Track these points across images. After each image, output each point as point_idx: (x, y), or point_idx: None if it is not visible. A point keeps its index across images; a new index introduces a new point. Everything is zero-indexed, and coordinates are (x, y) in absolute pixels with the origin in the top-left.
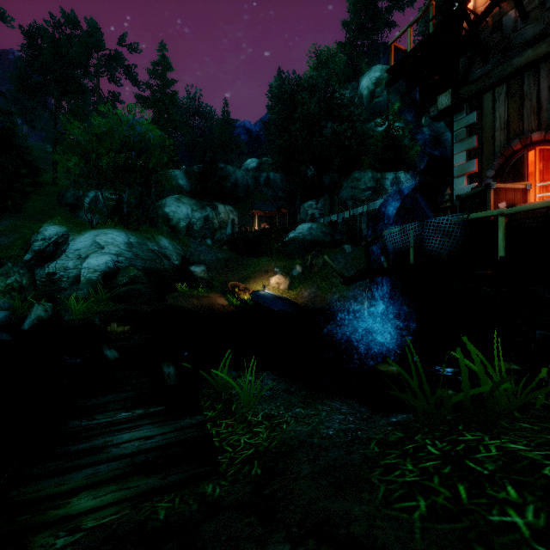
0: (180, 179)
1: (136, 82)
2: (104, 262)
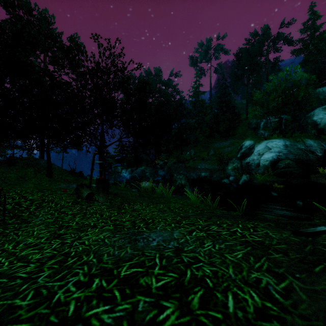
0: None
1: (291, 43)
2: (271, 156)
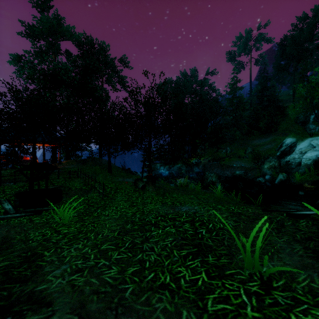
0: None
1: None
2: (314, 155)
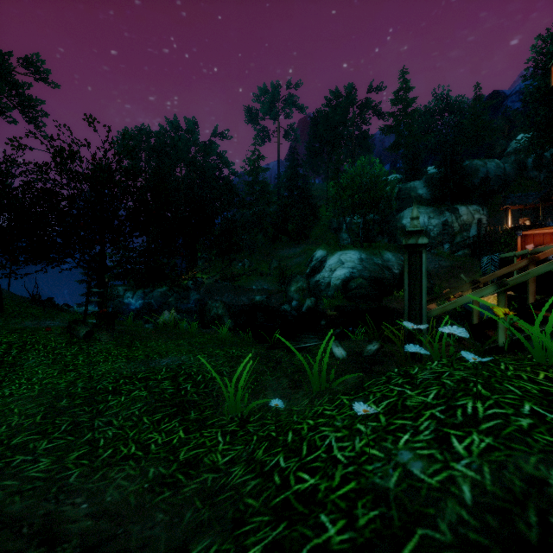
0: (419, 189)
1: (381, 115)
2: (343, 273)
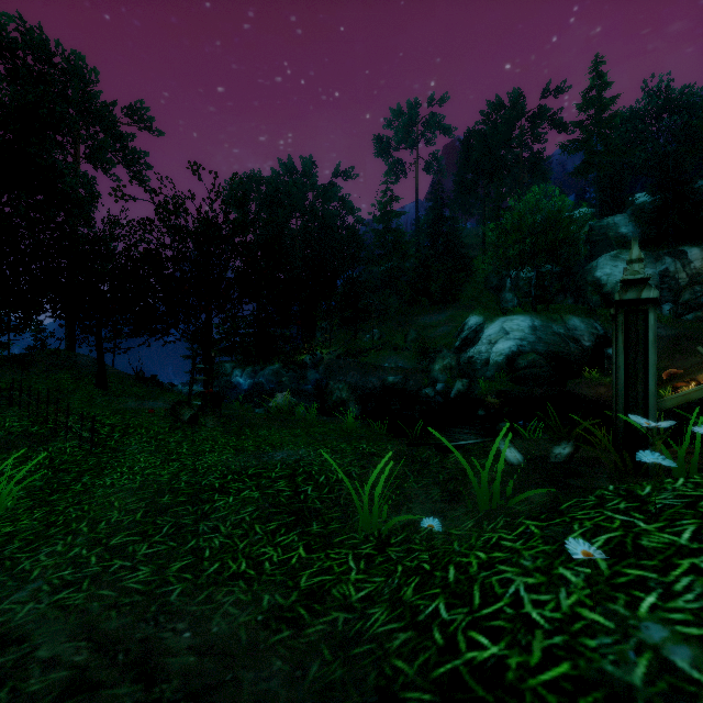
0: (621, 226)
1: (562, 127)
2: (508, 347)
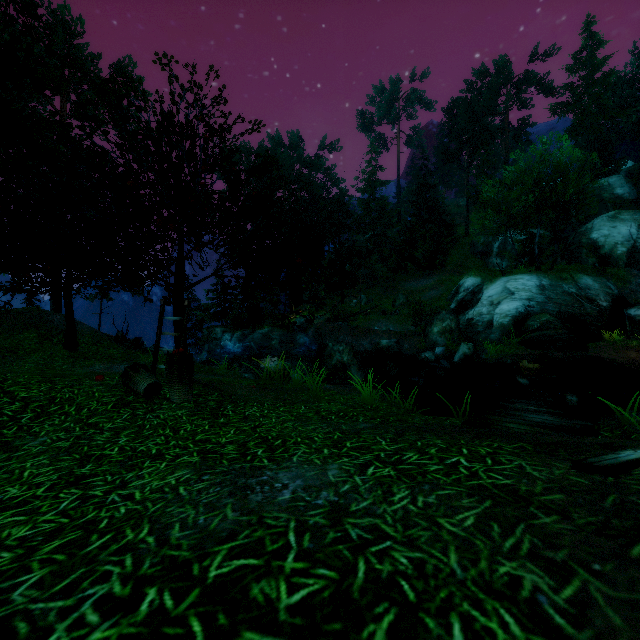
0: (616, 187)
1: (550, 91)
2: (514, 308)
